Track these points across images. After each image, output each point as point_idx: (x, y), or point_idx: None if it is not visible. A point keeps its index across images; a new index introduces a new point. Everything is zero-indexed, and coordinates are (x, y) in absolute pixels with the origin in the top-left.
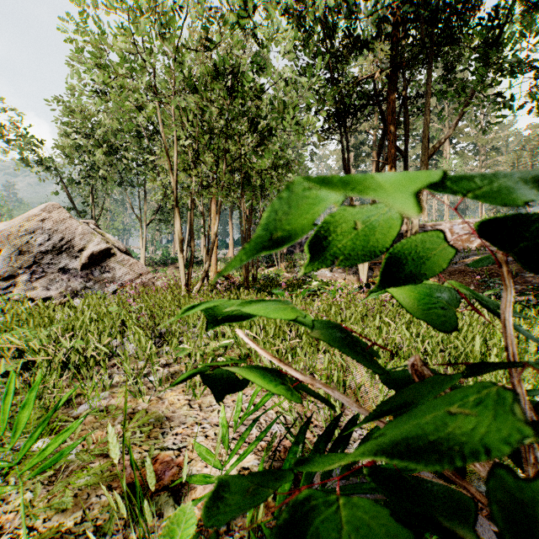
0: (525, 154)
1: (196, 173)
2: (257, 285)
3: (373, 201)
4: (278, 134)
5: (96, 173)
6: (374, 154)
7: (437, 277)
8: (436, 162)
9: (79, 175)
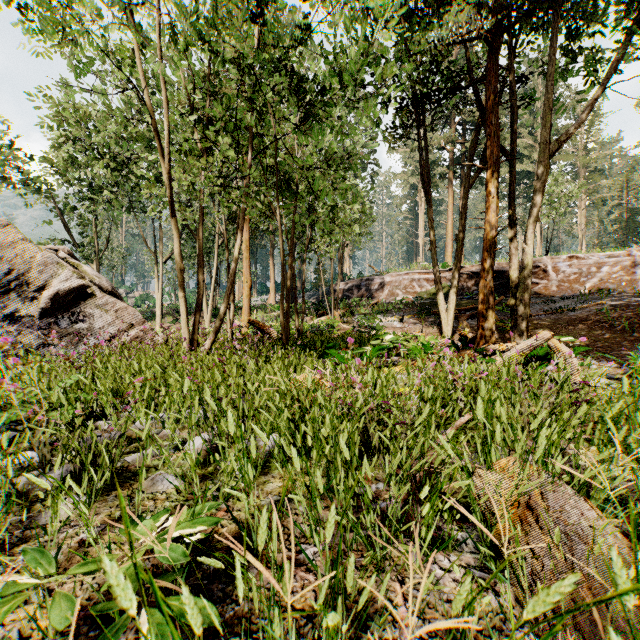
0: (636, 176)
1: (205, 165)
2: (299, 342)
3: (461, 225)
4: (333, 115)
5: (98, 196)
6: (451, 175)
7: (550, 329)
8: (526, 187)
9: (77, 199)
